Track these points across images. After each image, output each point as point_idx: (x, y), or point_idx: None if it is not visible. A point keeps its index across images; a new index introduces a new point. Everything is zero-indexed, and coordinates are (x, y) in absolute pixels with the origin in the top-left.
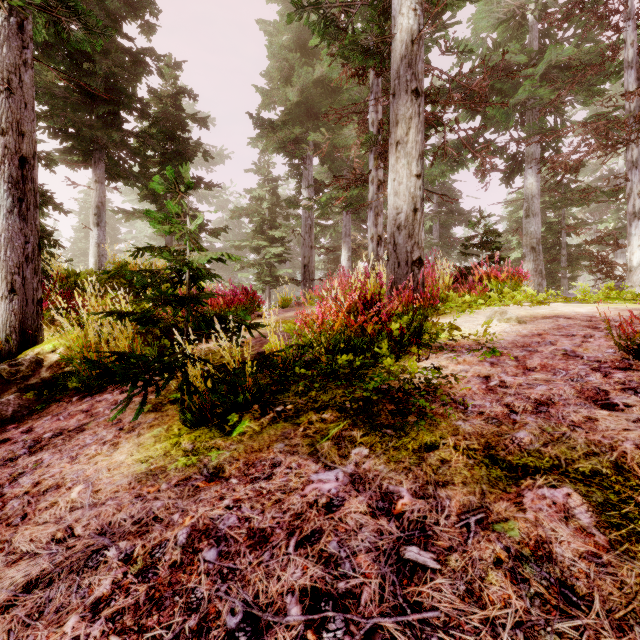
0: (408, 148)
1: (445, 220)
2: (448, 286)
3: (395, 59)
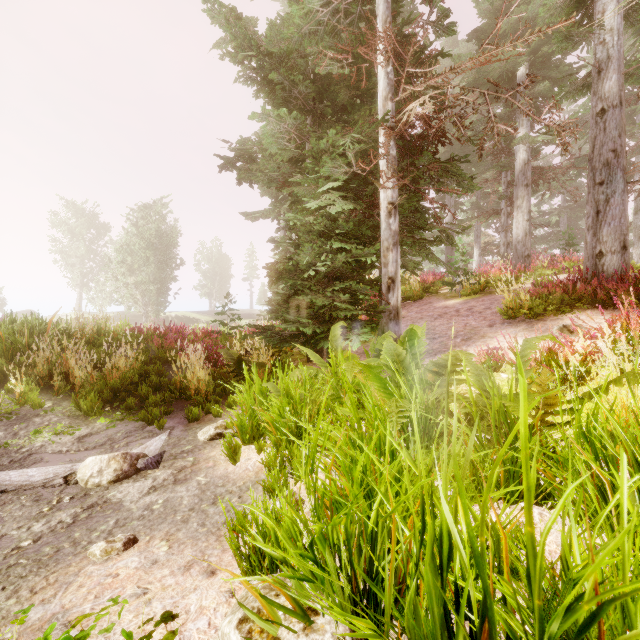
0: (522, 209)
1: (572, 214)
2: (546, 266)
3: (516, 170)
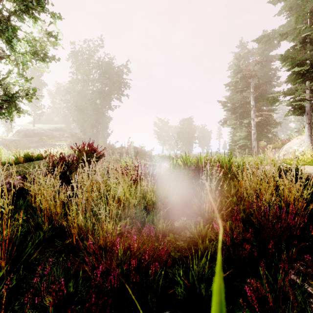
0: None
1: None
2: None
3: None
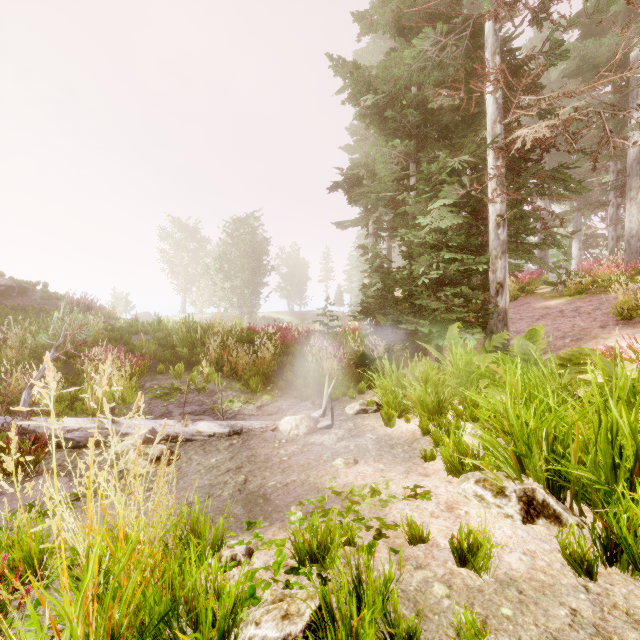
0: (637, 201)
1: None
2: None
3: (629, 159)
